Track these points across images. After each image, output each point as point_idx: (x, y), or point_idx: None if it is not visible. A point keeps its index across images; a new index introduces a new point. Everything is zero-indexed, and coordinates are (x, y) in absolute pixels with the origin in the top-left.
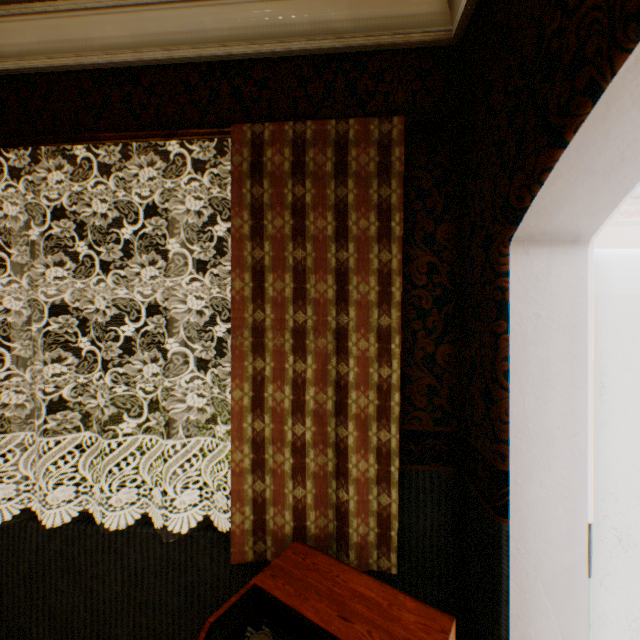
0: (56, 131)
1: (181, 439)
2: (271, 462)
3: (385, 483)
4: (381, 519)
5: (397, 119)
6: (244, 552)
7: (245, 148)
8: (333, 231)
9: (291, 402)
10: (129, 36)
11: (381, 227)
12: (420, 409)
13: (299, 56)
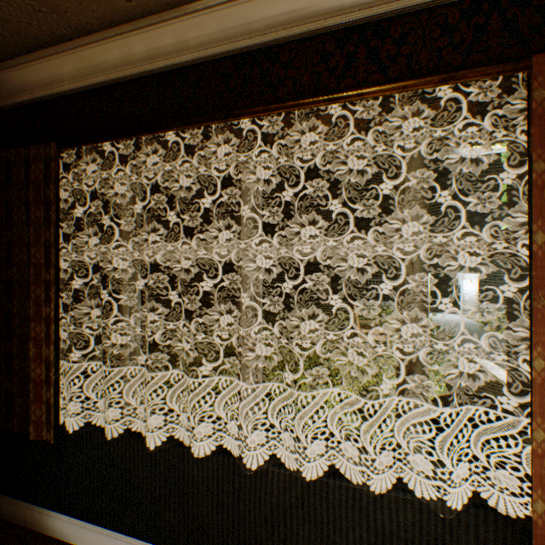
0: (296, 96)
1: (417, 401)
2: None
3: None
4: None
5: None
6: None
7: None
8: None
9: None
10: None
11: None
12: None
13: None
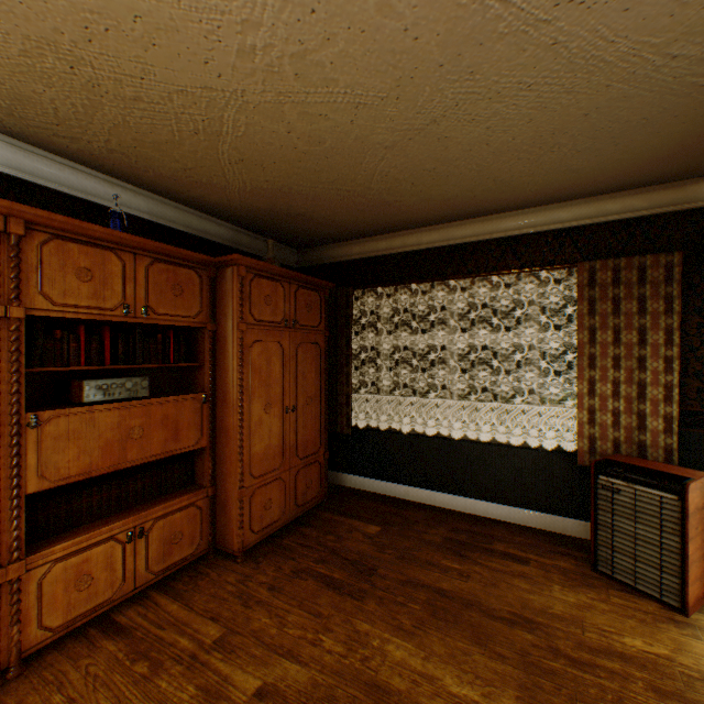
0: (476, 268)
1: (536, 411)
2: (598, 420)
3: (668, 433)
4: (665, 451)
5: (676, 253)
6: (583, 460)
7: (584, 273)
8: (635, 310)
9: (610, 391)
10: (517, 224)
11: (665, 307)
12: (690, 399)
13: (611, 221)
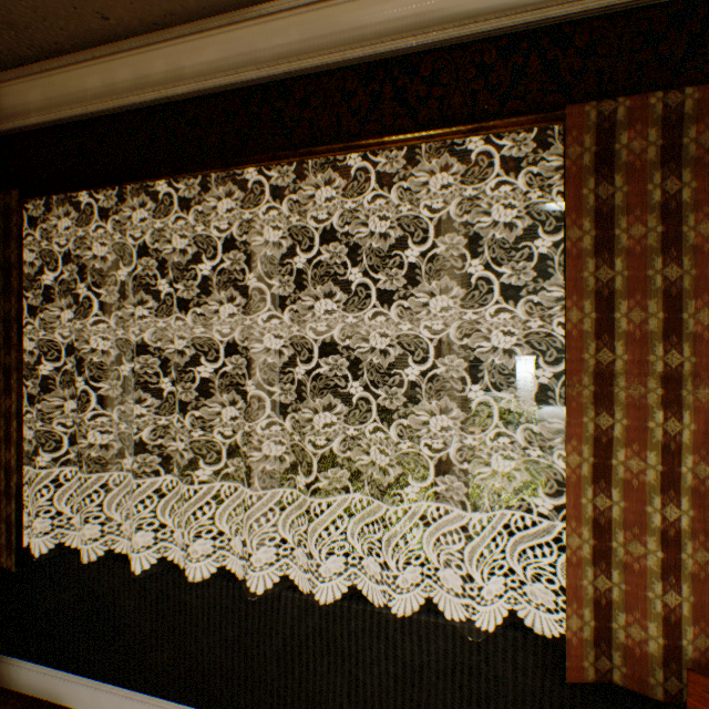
0: (313, 142)
1: (455, 507)
2: (620, 553)
3: None
4: None
5: None
6: (581, 668)
7: (585, 135)
8: None
9: (658, 475)
10: (411, 15)
11: None
12: None
13: (644, 6)
